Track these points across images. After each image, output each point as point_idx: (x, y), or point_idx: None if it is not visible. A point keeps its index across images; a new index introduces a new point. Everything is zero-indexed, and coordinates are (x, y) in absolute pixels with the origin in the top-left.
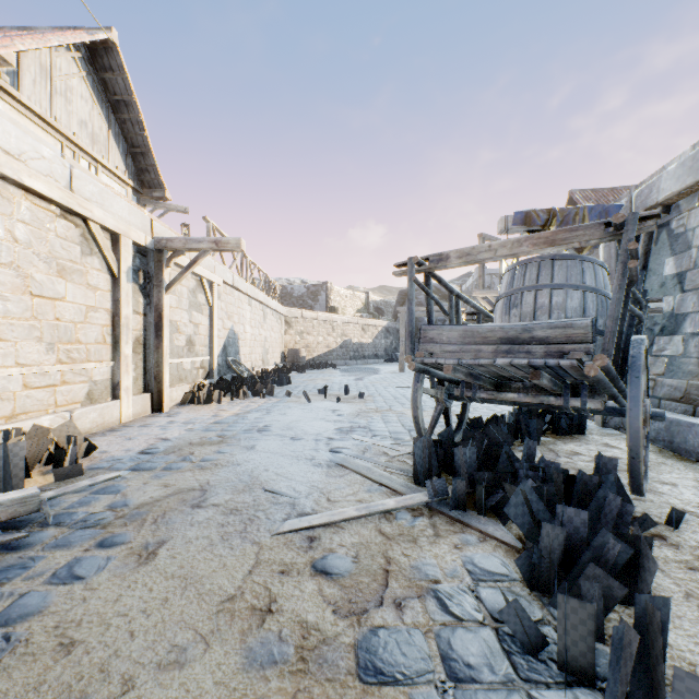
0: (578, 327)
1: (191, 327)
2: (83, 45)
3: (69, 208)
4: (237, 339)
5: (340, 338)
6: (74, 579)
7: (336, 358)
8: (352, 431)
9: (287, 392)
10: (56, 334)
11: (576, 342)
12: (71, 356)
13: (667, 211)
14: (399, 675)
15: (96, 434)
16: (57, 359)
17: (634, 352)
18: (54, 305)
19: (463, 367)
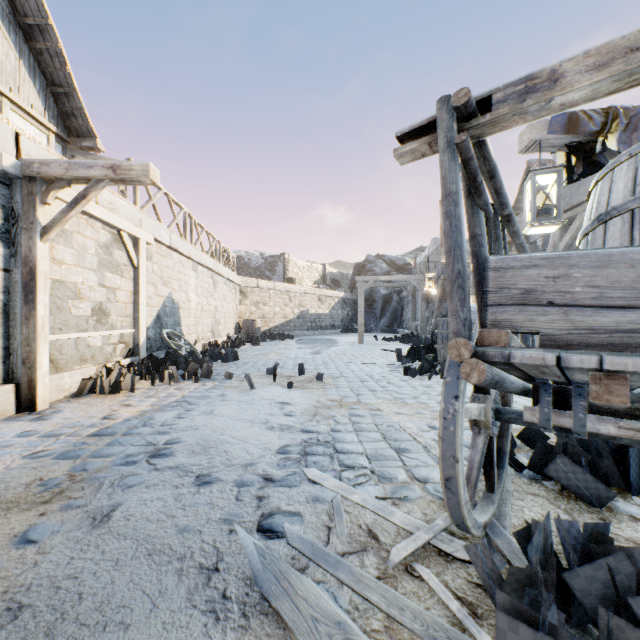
0: None
1: (103, 291)
2: None
3: None
4: (177, 308)
5: (297, 308)
6: None
7: (294, 329)
8: (305, 456)
9: (227, 374)
10: None
11: None
12: None
13: None
14: None
15: None
16: None
17: None
18: None
19: (636, 377)
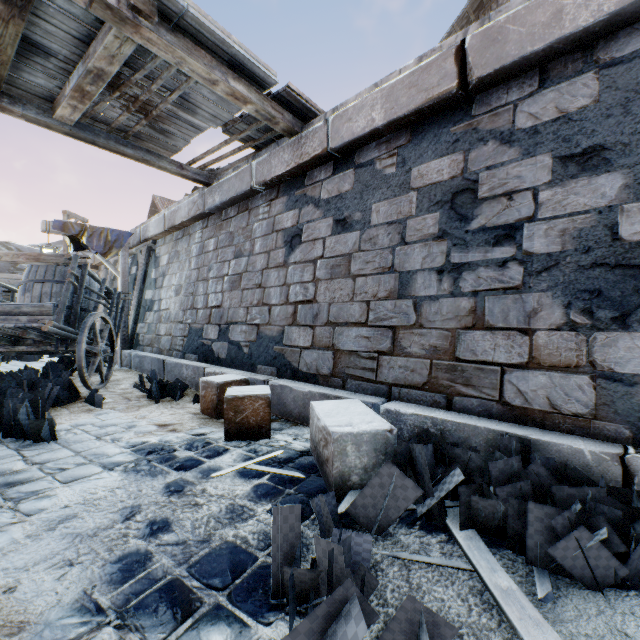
0: (47, 307)
1: None
2: None
3: None
4: None
5: None
6: None
7: None
8: None
9: None
10: None
11: (46, 315)
12: None
13: (156, 243)
14: None
15: None
16: None
17: (87, 320)
18: None
19: None
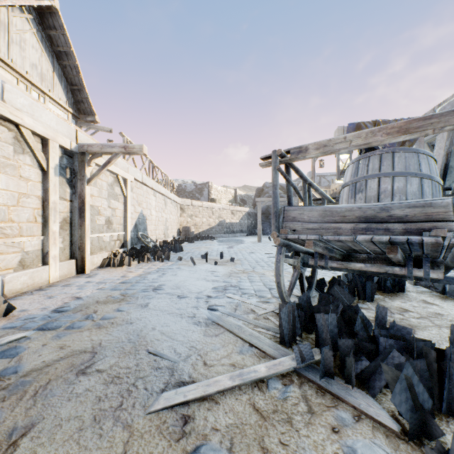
0: (438, 205)
1: (110, 210)
2: (34, 10)
3: (0, 114)
4: (145, 219)
5: (217, 219)
6: None
7: (215, 233)
8: (225, 290)
9: (179, 257)
10: None
11: (436, 220)
12: (4, 232)
13: None
14: None
15: (25, 293)
16: None
17: None
18: None
19: (321, 242)
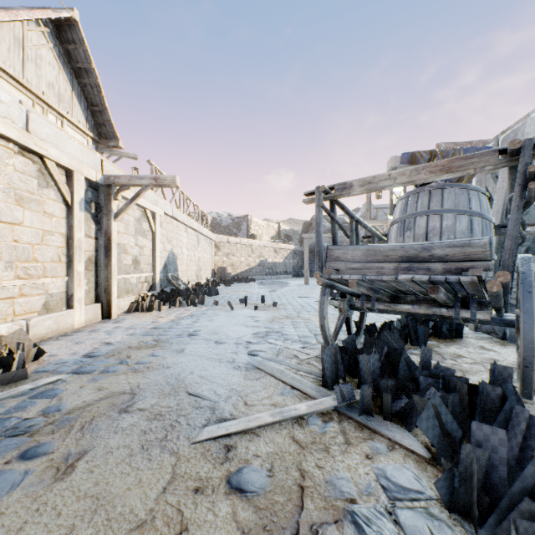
0: (476, 245)
1: (137, 249)
2: (51, 22)
3: (26, 146)
4: (176, 259)
5: (258, 258)
6: None
7: (255, 274)
8: (267, 336)
9: (215, 302)
10: (14, 254)
11: (474, 259)
12: (29, 273)
13: None
14: None
15: (51, 338)
16: (15, 275)
17: (523, 269)
18: (12, 229)
19: (366, 282)
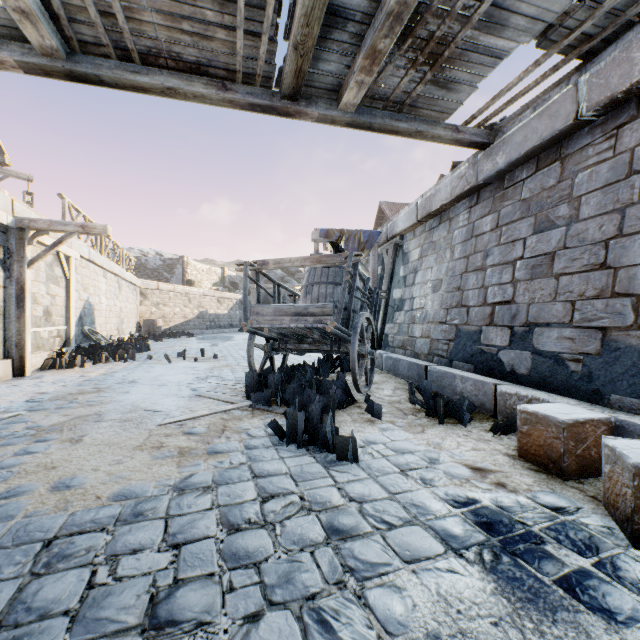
0: (328, 307)
1: (48, 298)
2: None
3: None
4: (93, 309)
5: (197, 309)
6: (33, 453)
7: (193, 328)
8: (207, 379)
9: (149, 356)
10: None
11: (327, 315)
12: None
13: (402, 238)
14: (225, 451)
15: None
16: None
17: (357, 320)
18: None
19: (276, 329)
